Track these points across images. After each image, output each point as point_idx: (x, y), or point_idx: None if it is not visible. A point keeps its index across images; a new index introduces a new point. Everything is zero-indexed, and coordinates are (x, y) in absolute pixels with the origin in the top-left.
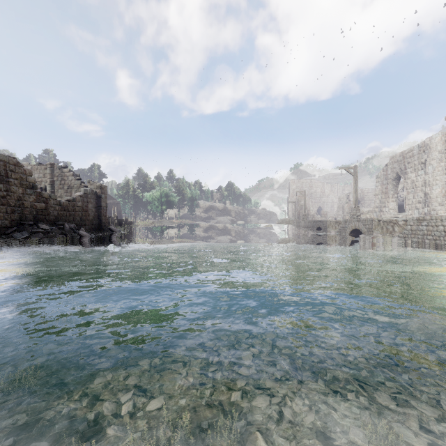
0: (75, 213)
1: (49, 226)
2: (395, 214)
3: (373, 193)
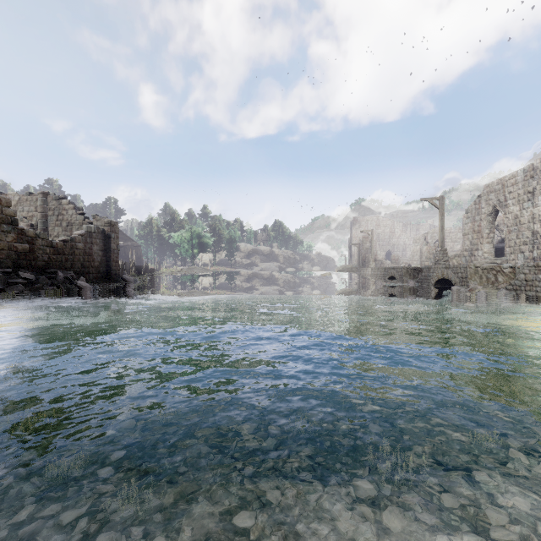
0: (74, 258)
1: (35, 274)
2: (491, 259)
3: (456, 233)
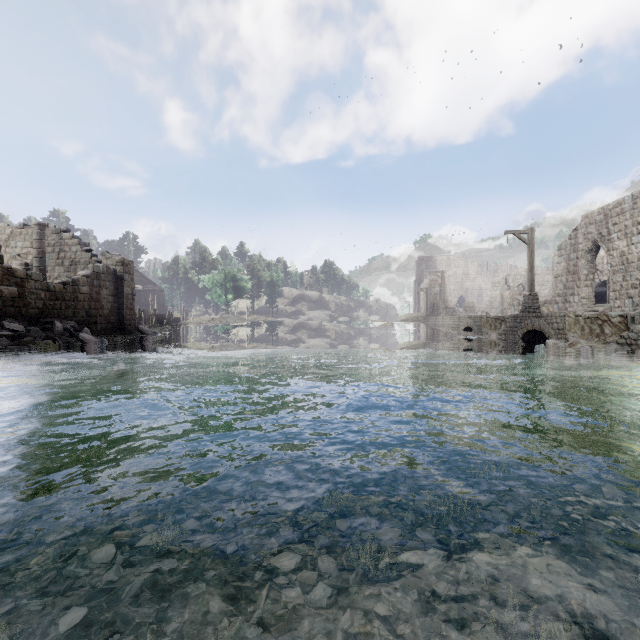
0: (77, 304)
1: (26, 325)
2: (591, 306)
3: (543, 275)
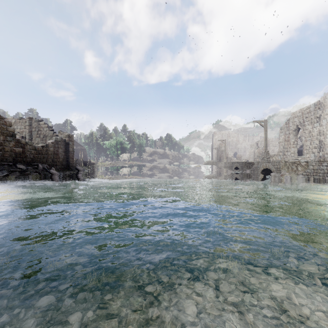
0: (48, 156)
1: (26, 166)
2: (295, 157)
3: (276, 141)
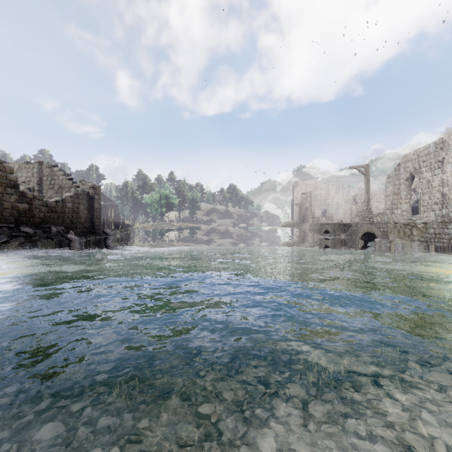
0: (64, 215)
1: (33, 229)
2: (408, 216)
3: (380, 195)
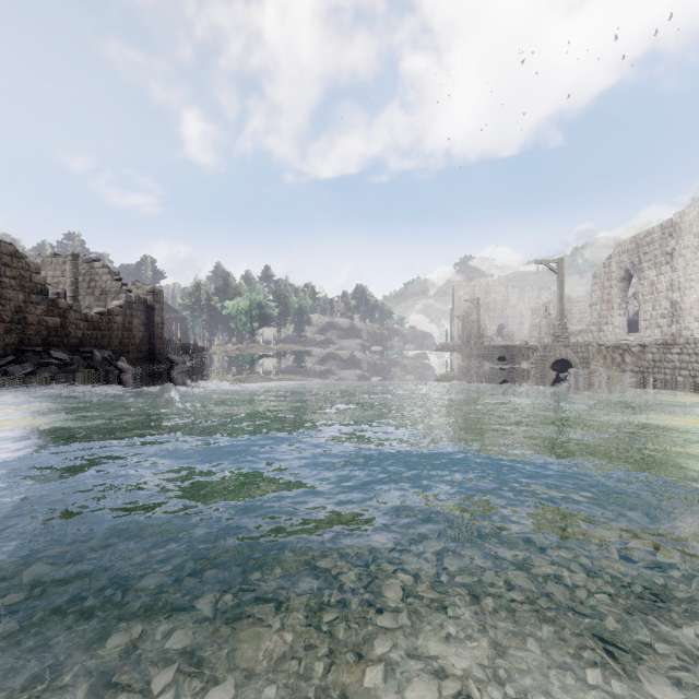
0: (112, 334)
1: (69, 354)
2: (623, 335)
3: (586, 302)
